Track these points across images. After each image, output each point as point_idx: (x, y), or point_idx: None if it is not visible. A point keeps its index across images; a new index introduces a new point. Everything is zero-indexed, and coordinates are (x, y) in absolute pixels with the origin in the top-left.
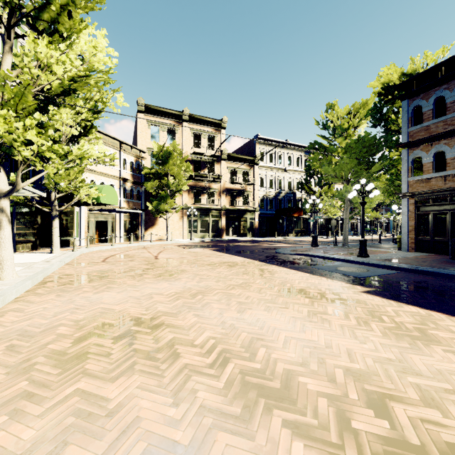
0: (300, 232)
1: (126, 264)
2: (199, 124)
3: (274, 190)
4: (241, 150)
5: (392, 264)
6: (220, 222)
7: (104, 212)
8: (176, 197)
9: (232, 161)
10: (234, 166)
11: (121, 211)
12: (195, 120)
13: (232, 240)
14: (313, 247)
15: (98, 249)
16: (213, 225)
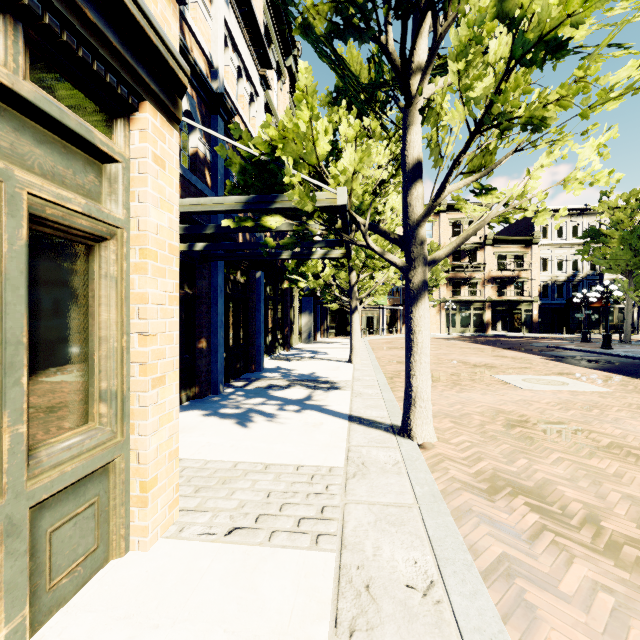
0: (613, 328)
1: (403, 345)
2: (458, 211)
3: (565, 272)
4: (516, 225)
5: (610, 352)
6: (483, 316)
7: (371, 309)
8: (433, 291)
9: (499, 244)
10: (502, 250)
11: (385, 308)
12: (453, 208)
13: (498, 336)
14: (582, 342)
15: (373, 338)
16: (475, 318)
